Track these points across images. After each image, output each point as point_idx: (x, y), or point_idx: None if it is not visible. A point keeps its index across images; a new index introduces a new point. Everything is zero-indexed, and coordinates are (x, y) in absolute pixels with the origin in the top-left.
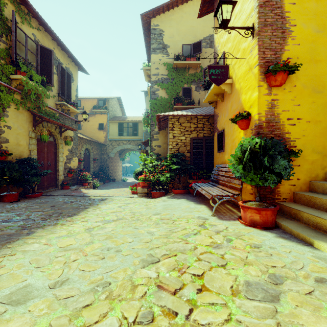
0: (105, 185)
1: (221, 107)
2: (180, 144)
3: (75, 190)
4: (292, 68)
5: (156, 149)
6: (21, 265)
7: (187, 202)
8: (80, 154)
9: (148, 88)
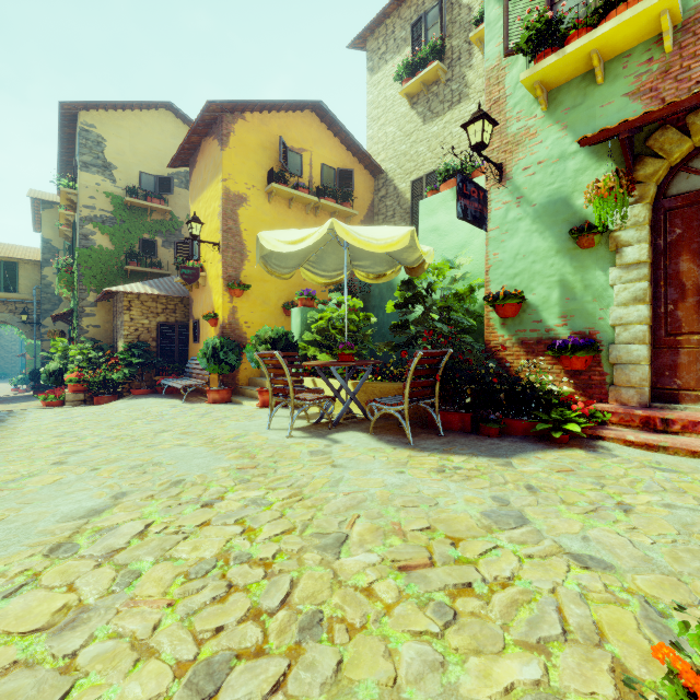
0: None
1: (197, 294)
2: (141, 330)
3: None
4: (245, 288)
5: (90, 331)
6: (38, 431)
7: (156, 399)
8: None
9: (63, 212)
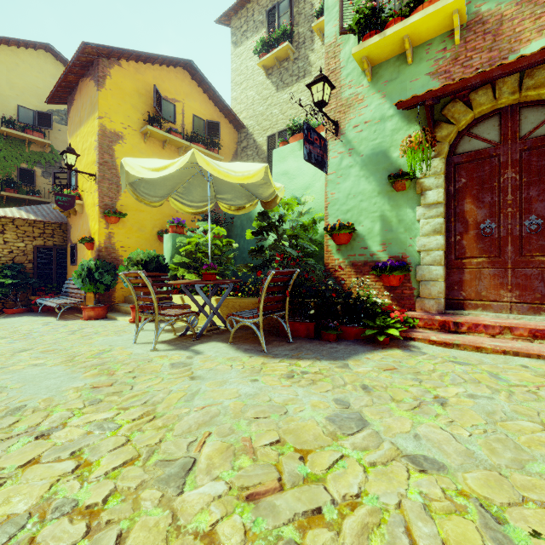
0: None
1: (74, 220)
2: (16, 252)
3: None
4: (121, 216)
5: None
6: None
7: (29, 317)
8: None
9: None
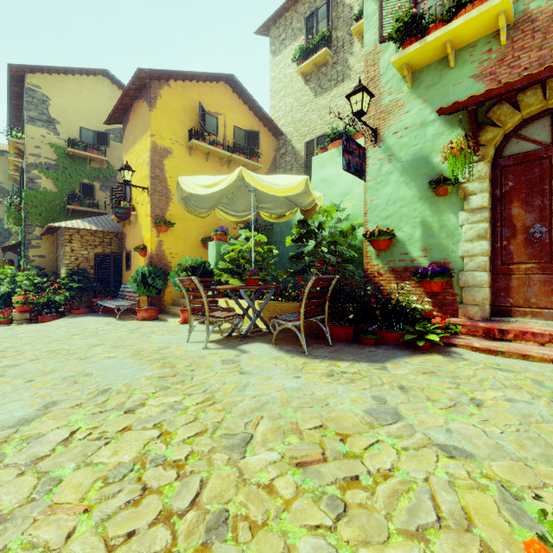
0: None
1: (129, 229)
2: (81, 259)
3: None
4: (170, 225)
5: (36, 260)
6: None
7: (93, 317)
8: None
9: (12, 159)
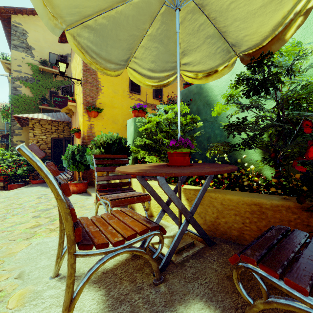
0: None
1: (73, 119)
2: (41, 142)
3: None
4: (98, 110)
5: (18, 144)
6: None
7: (40, 187)
8: None
9: (10, 78)
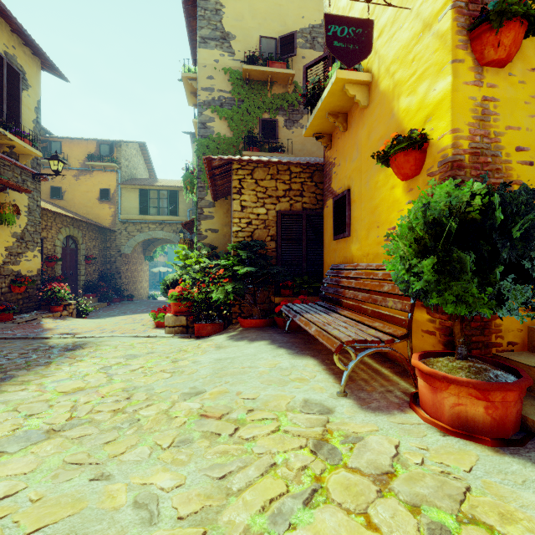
0: (111, 307)
1: (342, 144)
2: (255, 223)
3: (27, 322)
4: None
5: (208, 236)
6: None
7: (271, 349)
8: (55, 247)
9: (195, 121)
